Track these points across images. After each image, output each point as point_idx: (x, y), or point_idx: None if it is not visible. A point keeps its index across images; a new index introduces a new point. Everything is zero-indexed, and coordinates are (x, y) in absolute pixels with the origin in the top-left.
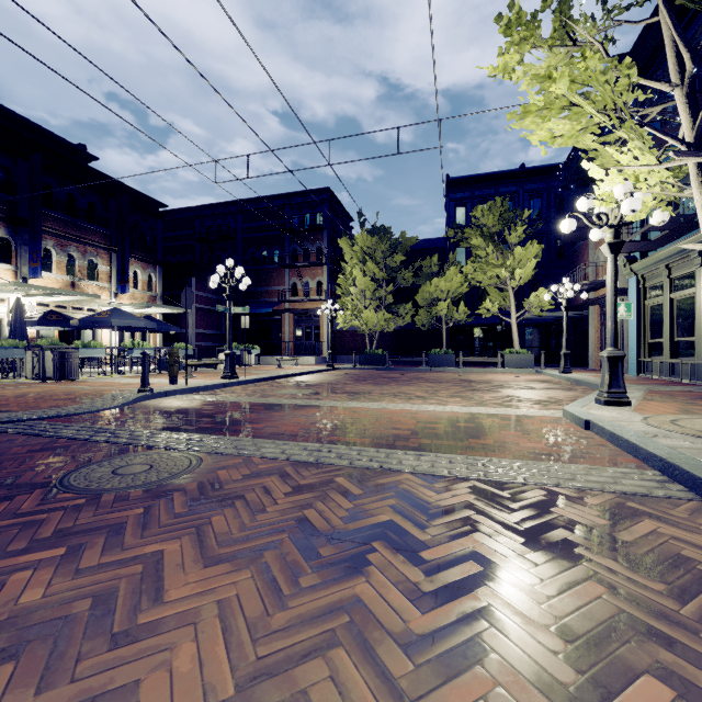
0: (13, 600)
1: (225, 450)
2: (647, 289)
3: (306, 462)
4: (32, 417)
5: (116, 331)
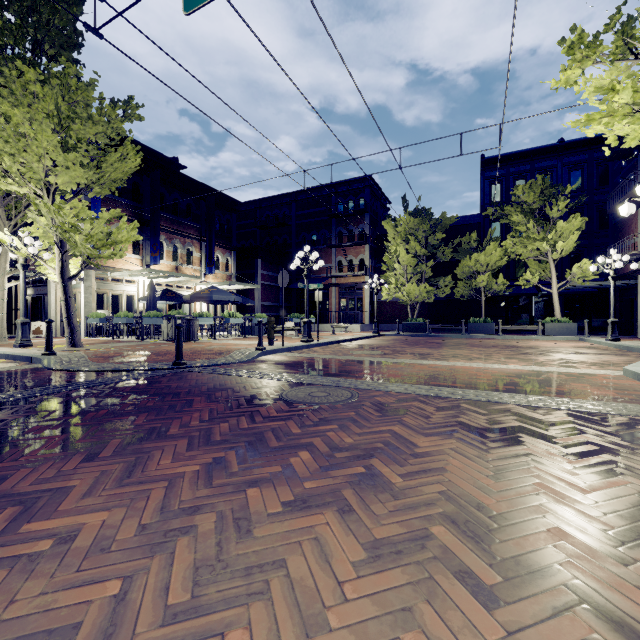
0: (341, 441)
1: (364, 387)
2: None
3: (429, 395)
4: (207, 364)
5: (205, 304)
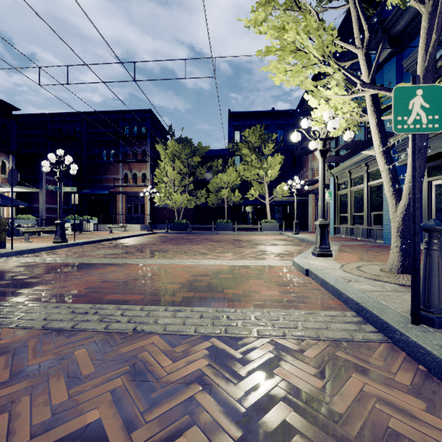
0: None
1: None
2: (339, 184)
3: (60, 329)
4: None
5: None
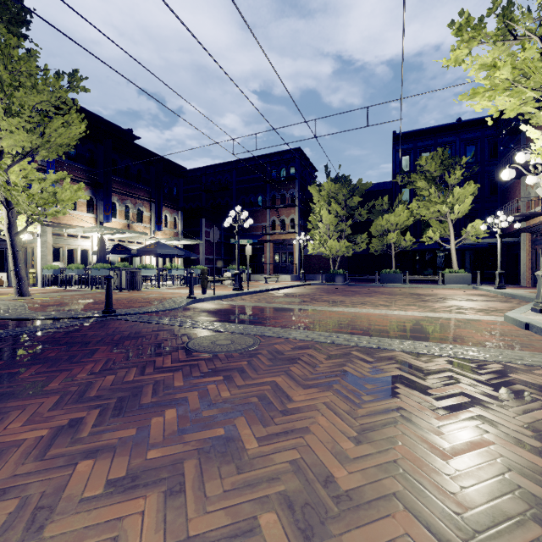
0: (218, 395)
1: (269, 334)
2: None
3: (326, 342)
4: (136, 312)
5: (154, 257)
